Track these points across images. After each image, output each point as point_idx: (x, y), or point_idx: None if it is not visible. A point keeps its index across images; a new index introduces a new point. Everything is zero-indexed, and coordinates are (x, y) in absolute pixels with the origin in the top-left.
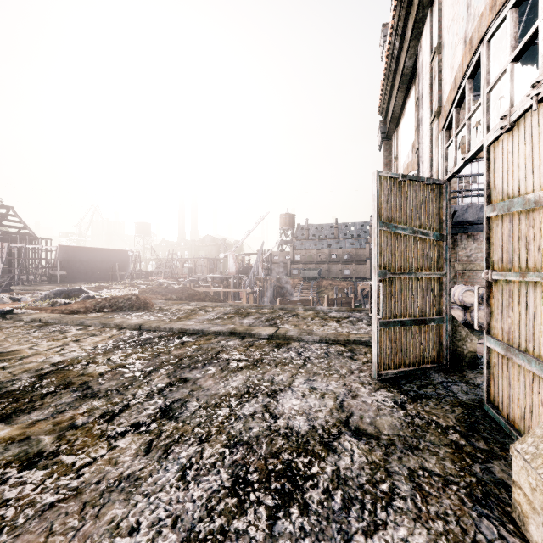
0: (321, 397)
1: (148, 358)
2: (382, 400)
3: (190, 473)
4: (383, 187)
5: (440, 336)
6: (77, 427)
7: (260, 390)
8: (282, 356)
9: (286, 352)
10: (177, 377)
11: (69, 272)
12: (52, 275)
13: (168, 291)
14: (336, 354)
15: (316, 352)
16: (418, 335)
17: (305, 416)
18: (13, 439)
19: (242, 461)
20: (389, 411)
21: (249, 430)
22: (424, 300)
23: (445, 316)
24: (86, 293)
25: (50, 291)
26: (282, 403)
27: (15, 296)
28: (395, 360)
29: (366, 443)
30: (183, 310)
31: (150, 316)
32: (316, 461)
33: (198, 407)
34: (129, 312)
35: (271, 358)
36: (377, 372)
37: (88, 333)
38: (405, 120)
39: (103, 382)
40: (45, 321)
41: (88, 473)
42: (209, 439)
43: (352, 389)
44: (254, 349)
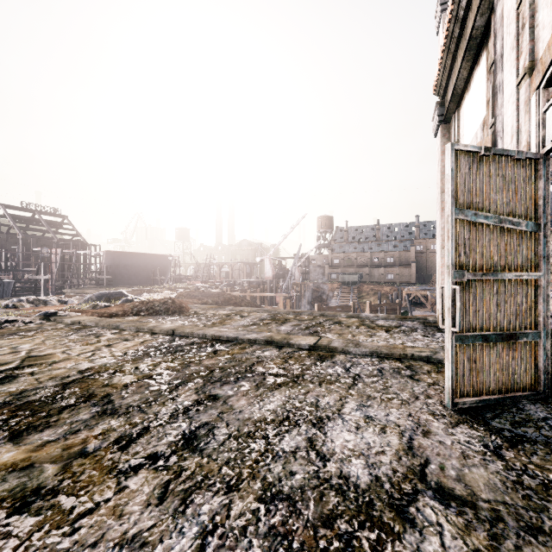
0: (382, 431)
1: (177, 368)
2: (465, 441)
3: (212, 543)
4: (458, 164)
5: (535, 355)
6: (87, 454)
7: (302, 417)
8: (326, 372)
9: (331, 367)
10: (206, 393)
11: (114, 276)
12: (99, 279)
13: (204, 295)
14: (392, 371)
15: (367, 368)
16: (506, 354)
17: (364, 459)
18: (15, 466)
19: (282, 529)
20: (479, 459)
21: (291, 476)
22: (514, 309)
23: (543, 330)
24: (125, 297)
25: (93, 294)
26: (331, 437)
27: (63, 299)
28: (475, 385)
29: (457, 513)
30: (218, 315)
31: (185, 321)
32: (387, 540)
33: (227, 436)
34: (164, 316)
35: (314, 374)
36: (452, 399)
37: (122, 337)
38: (472, 95)
39: (126, 395)
40: (84, 323)
41: (85, 526)
42: (240, 487)
43: (421, 421)
44: (294, 362)
